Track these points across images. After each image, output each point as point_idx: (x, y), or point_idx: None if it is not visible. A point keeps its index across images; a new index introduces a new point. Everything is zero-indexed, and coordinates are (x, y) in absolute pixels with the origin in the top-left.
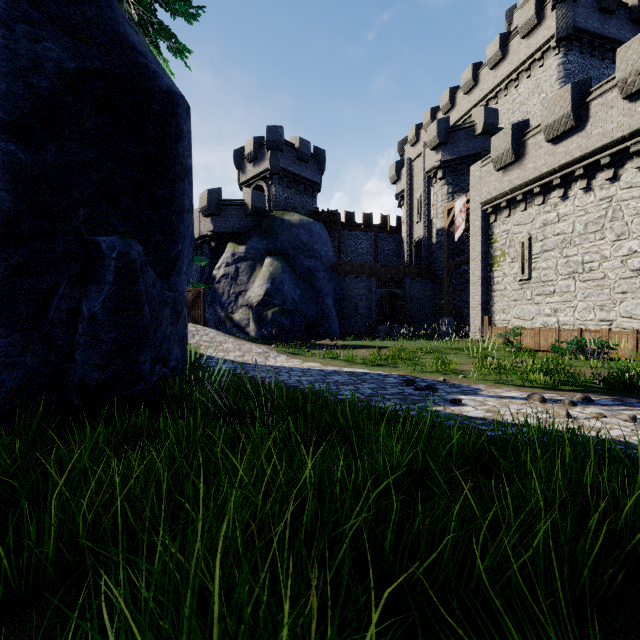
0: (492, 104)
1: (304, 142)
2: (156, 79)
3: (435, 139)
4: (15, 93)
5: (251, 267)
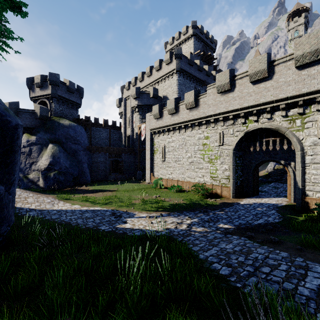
0: (157, 85)
1: (71, 83)
2: (11, 123)
3: (135, 95)
4: None
5: (40, 148)
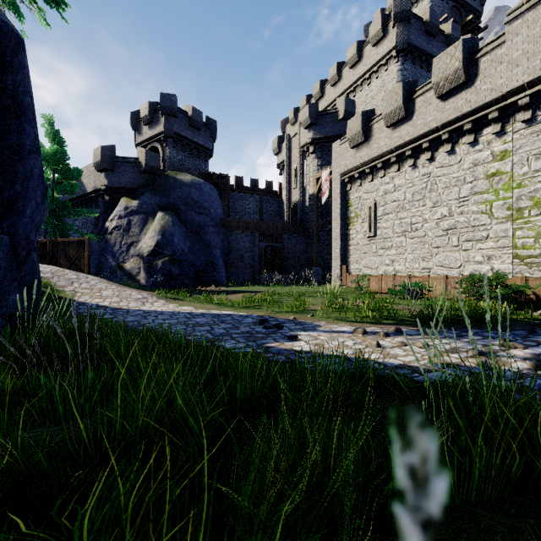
0: (351, 96)
1: (197, 111)
2: None
3: (307, 120)
4: None
5: (143, 220)
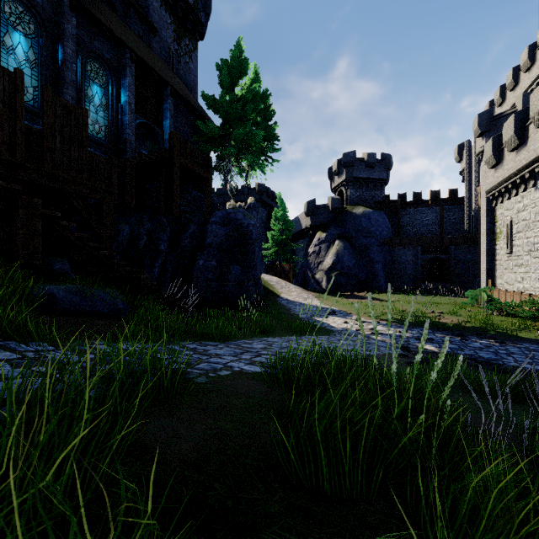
0: None
1: (371, 155)
2: (243, 224)
3: (477, 130)
4: (216, 243)
5: (327, 246)
